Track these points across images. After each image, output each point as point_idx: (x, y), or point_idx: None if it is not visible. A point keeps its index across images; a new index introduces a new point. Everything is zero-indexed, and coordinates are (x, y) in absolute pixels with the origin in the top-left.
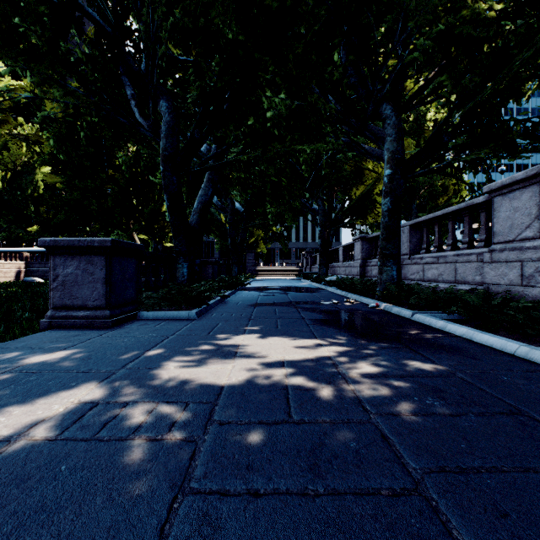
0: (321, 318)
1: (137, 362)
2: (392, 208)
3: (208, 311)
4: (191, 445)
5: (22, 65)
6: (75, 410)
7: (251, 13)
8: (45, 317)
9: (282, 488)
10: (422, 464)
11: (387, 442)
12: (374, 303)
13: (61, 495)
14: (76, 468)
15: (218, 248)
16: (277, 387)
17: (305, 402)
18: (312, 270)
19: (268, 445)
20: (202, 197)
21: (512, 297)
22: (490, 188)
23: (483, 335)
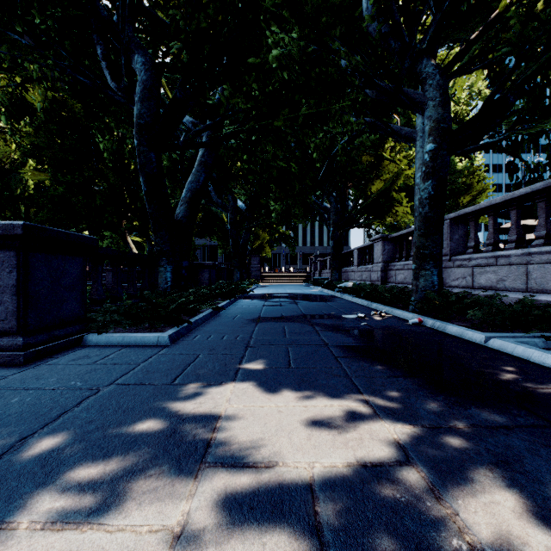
0: (352, 344)
1: None
2: (435, 195)
3: (192, 331)
4: None
5: None
6: None
7: None
8: None
9: None
10: None
11: None
12: (413, 317)
13: None
14: None
15: (221, 252)
16: None
17: None
18: (322, 275)
19: None
20: (192, 183)
21: None
22: None
23: None
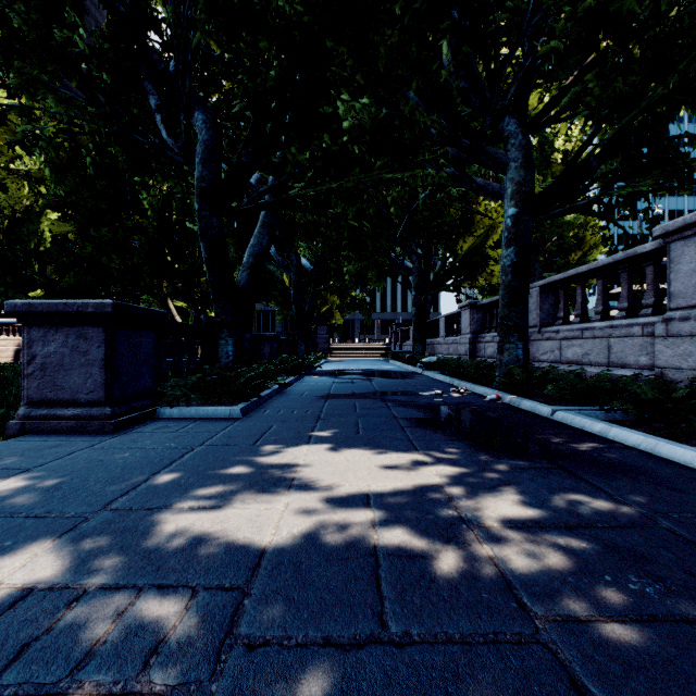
0: (420, 417)
1: (132, 496)
2: (518, 262)
3: (260, 406)
4: None
5: None
6: None
7: None
8: (16, 417)
9: None
10: None
11: None
12: (493, 394)
13: None
14: None
15: (281, 319)
16: (358, 551)
17: (409, 588)
18: (403, 348)
19: None
20: (255, 247)
21: None
22: (665, 229)
23: (673, 447)
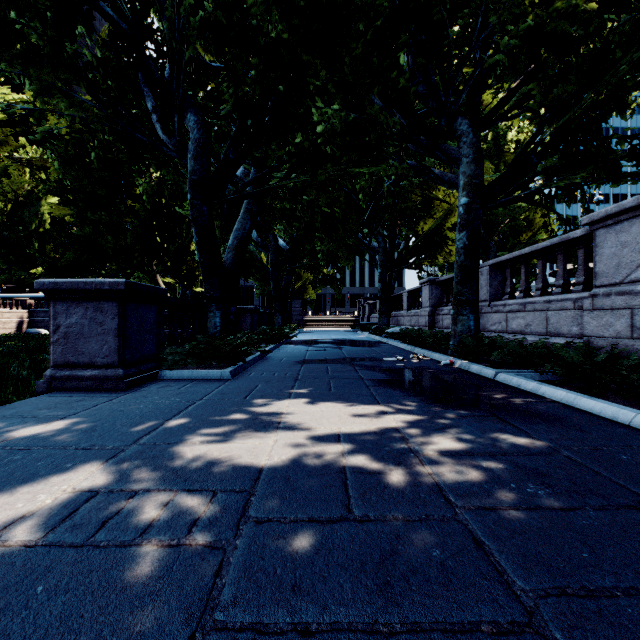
0: (383, 378)
1: (154, 435)
2: (469, 245)
3: (246, 370)
4: (217, 554)
5: (19, 70)
6: (67, 502)
7: (297, 5)
8: (44, 377)
9: (342, 622)
10: (533, 583)
11: (482, 549)
12: (447, 359)
13: (30, 633)
14: (57, 590)
15: (259, 294)
16: (331, 470)
17: (368, 491)
18: (371, 320)
19: (322, 553)
20: (239, 231)
21: (619, 352)
22: (591, 219)
23: (587, 400)
